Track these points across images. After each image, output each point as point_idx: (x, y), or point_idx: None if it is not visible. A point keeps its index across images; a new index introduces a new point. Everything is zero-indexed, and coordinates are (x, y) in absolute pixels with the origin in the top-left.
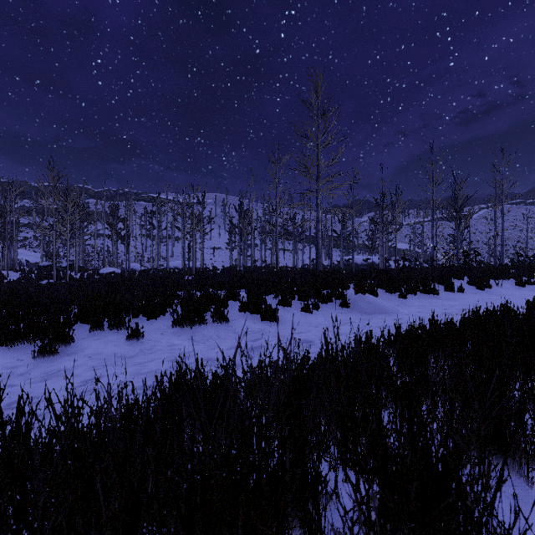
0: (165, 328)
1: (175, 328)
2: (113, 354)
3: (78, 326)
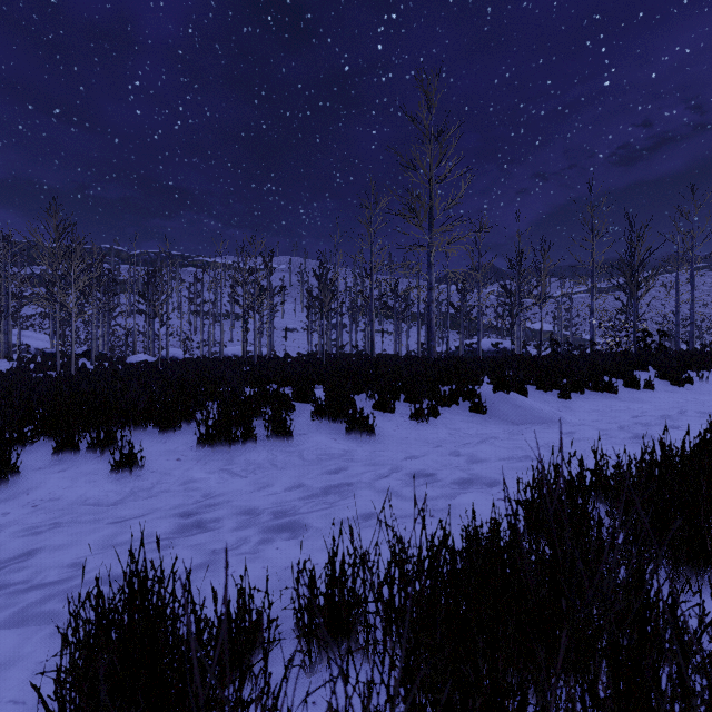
0: (186, 450)
1: (202, 448)
2: (79, 501)
3: (38, 446)
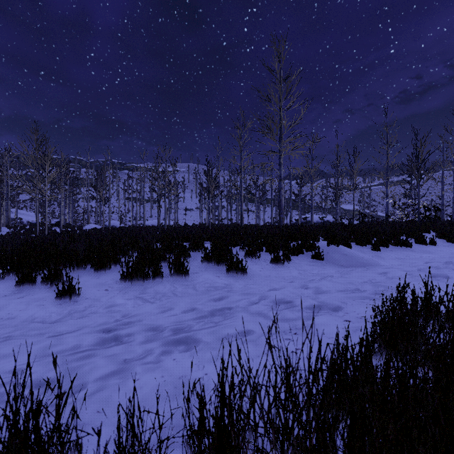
0: (113, 283)
1: (124, 282)
2: (28, 319)
3: (7, 280)
